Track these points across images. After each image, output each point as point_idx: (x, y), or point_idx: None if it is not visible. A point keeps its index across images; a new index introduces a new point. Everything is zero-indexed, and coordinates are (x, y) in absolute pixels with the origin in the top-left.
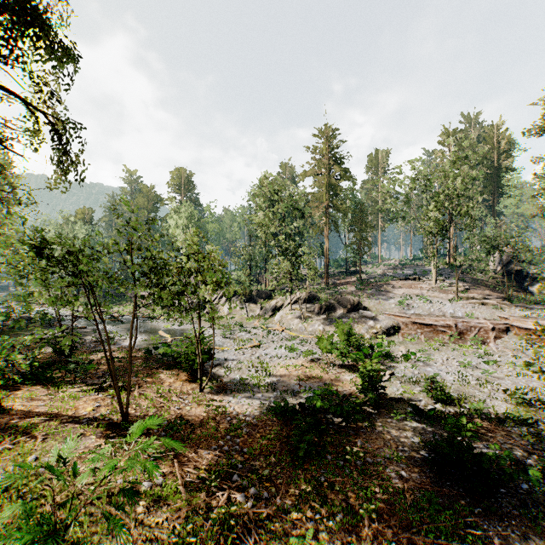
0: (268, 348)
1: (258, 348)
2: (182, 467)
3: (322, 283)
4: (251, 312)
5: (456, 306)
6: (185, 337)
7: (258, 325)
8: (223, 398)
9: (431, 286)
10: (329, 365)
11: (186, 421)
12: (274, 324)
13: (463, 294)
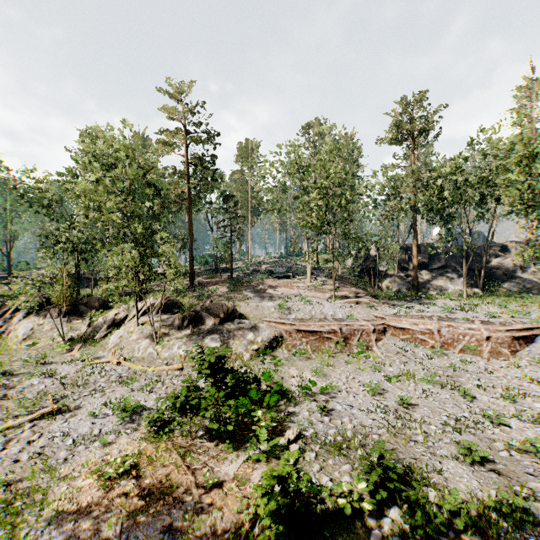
0: (77, 414)
1: (53, 419)
2: None
3: (186, 283)
4: (71, 332)
5: (335, 307)
6: None
7: (77, 356)
8: None
9: (307, 285)
10: (193, 437)
11: None
12: (107, 350)
13: (336, 292)
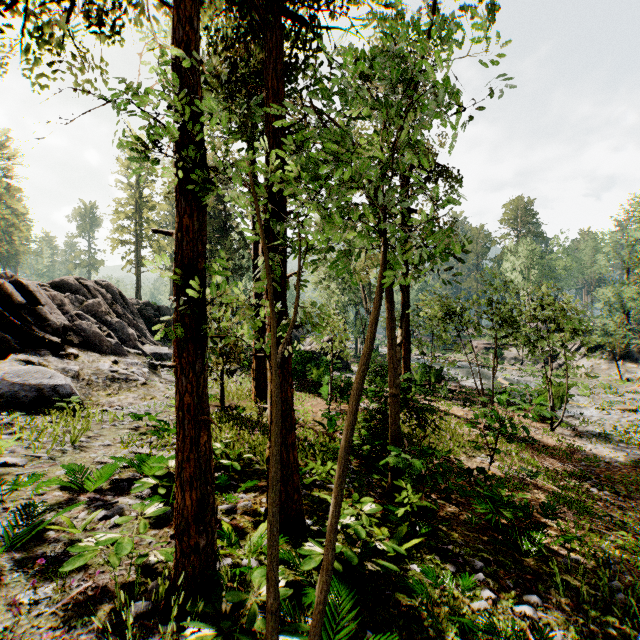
0: None
1: (632, 413)
2: (539, 461)
3: None
4: (626, 374)
5: None
6: (527, 388)
7: (637, 390)
8: (577, 440)
9: None
10: None
11: (539, 442)
12: None
13: None
